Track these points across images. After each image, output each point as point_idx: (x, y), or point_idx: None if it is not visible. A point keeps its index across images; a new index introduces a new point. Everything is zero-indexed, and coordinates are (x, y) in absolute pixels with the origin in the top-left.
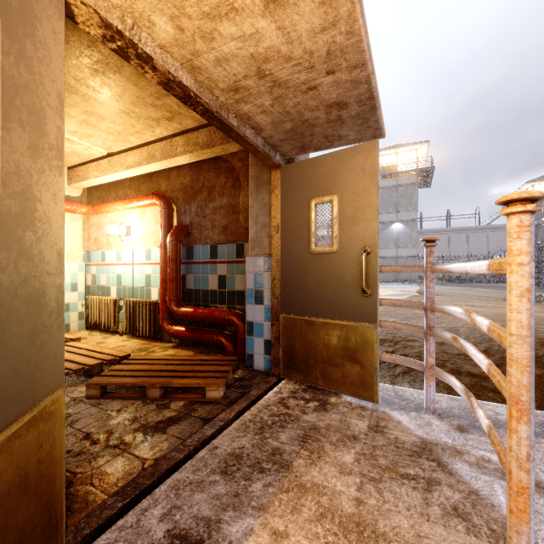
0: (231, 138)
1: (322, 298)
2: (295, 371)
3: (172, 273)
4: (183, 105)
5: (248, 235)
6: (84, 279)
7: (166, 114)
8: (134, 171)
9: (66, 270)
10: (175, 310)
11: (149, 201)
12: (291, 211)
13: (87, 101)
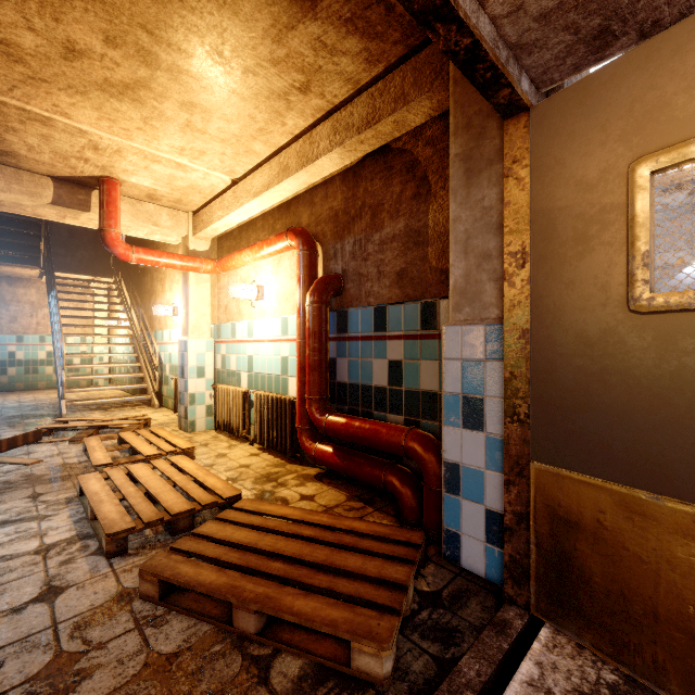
0: (412, 10)
1: (680, 443)
2: (576, 616)
3: (313, 356)
4: (321, 47)
5: (445, 285)
6: (213, 361)
7: (296, 78)
8: (263, 199)
9: (191, 349)
10: (317, 419)
11: (282, 242)
12: (565, 207)
13: (178, 81)
